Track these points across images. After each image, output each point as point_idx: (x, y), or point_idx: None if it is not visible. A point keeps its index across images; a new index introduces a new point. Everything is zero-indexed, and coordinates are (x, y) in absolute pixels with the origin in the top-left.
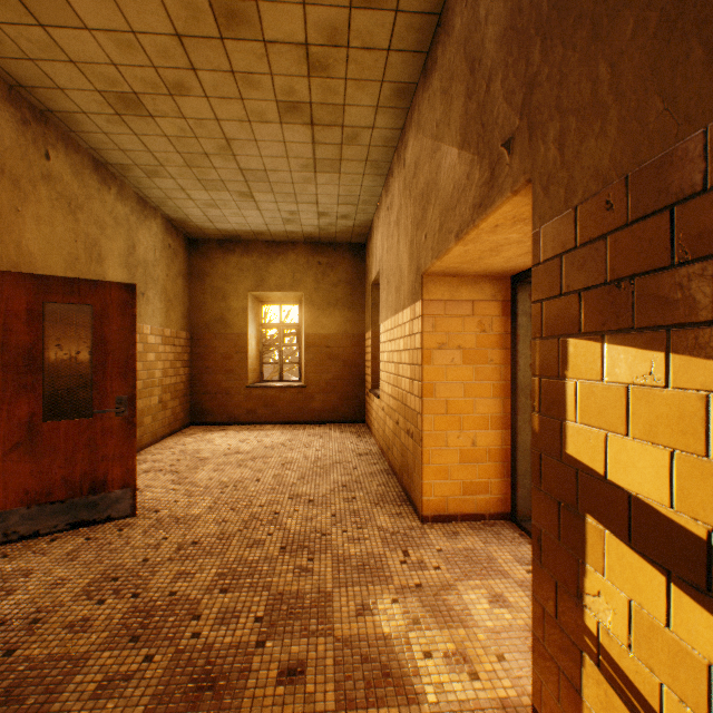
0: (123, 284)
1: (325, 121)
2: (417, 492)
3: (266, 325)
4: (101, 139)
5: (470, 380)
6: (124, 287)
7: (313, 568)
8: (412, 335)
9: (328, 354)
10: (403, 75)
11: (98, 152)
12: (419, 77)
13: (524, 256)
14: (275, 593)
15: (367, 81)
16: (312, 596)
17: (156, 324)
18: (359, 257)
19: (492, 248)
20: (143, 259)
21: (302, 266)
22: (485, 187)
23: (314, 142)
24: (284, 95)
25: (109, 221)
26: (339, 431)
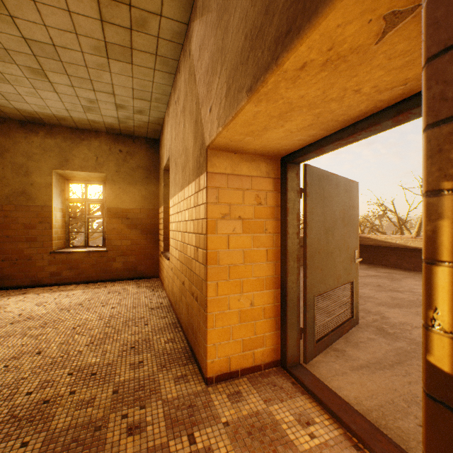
0: None
1: None
2: (201, 354)
3: (72, 200)
4: None
5: (249, 247)
6: None
7: None
8: (197, 207)
9: (128, 224)
10: None
11: None
12: None
13: (303, 131)
14: None
15: None
16: None
17: None
18: (154, 149)
19: (282, 114)
20: None
21: (105, 152)
22: (298, 2)
23: (102, 19)
24: None
25: None
26: (136, 287)
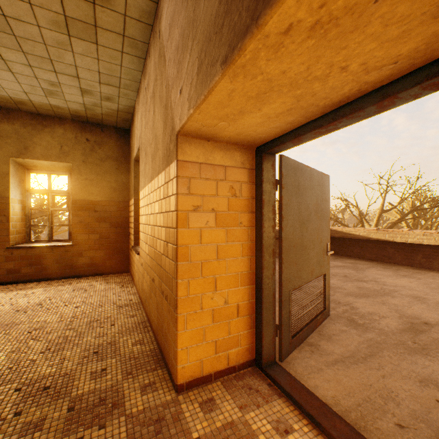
0: None
1: None
2: (172, 359)
3: (34, 191)
4: None
5: (223, 242)
6: None
7: None
8: (167, 198)
9: (96, 217)
10: None
11: None
12: None
13: (282, 117)
14: None
15: None
16: None
17: None
18: (124, 140)
19: (260, 94)
20: None
21: (70, 140)
22: None
23: None
24: None
25: None
26: (104, 283)
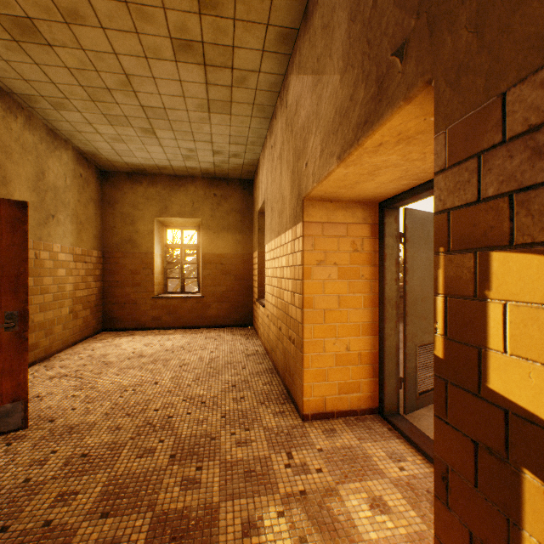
0: (13, 201)
1: (217, 63)
2: (298, 393)
3: (170, 246)
4: (3, 67)
5: (345, 293)
6: (14, 204)
7: (201, 479)
8: (294, 254)
9: (222, 270)
10: (286, 19)
11: (1, 80)
12: (300, 23)
13: (395, 182)
14: (160, 513)
15: (253, 23)
16: (198, 514)
17: (67, 243)
18: (248, 191)
19: (370, 172)
20: (53, 184)
21: (200, 197)
22: (371, 103)
23: (207, 82)
24: (177, 32)
25: (16, 147)
26: (231, 334)
